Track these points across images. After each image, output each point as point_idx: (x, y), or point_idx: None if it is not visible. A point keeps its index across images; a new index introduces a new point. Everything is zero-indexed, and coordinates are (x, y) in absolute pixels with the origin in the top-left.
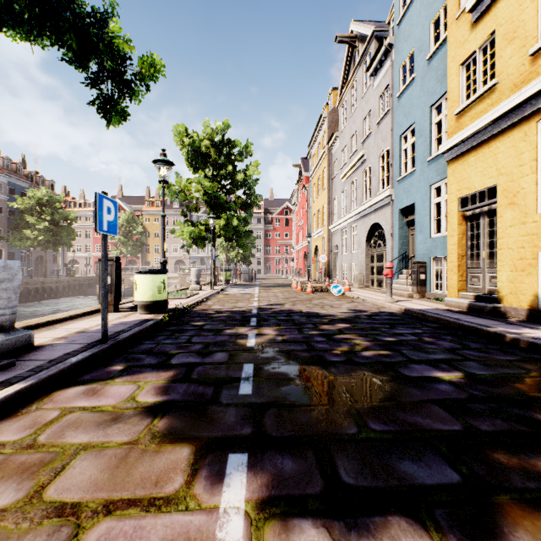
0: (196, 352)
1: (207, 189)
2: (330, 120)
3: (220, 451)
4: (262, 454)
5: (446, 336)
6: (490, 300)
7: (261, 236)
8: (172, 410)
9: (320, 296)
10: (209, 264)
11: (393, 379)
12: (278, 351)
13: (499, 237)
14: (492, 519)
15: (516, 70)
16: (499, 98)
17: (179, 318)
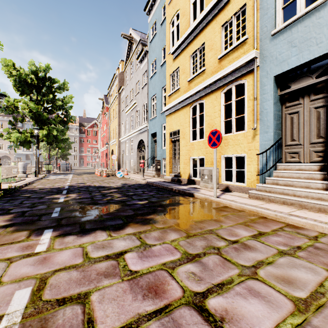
0: (27, 207)
1: (32, 109)
2: (120, 78)
3: (41, 230)
4: (59, 228)
5: (155, 190)
6: (178, 176)
7: (77, 141)
8: (16, 225)
9: (110, 178)
10: (33, 159)
11: (122, 205)
12: (75, 202)
13: (180, 150)
14: (124, 226)
15: (185, 85)
16: (180, 94)
17: (12, 193)
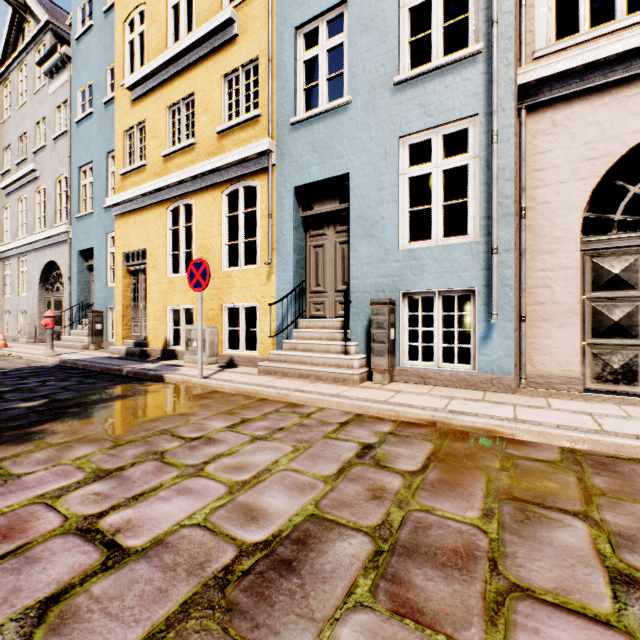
0: None
1: None
2: None
3: None
4: None
5: (77, 378)
6: (144, 345)
7: None
8: None
9: None
10: None
11: None
12: None
13: (148, 292)
14: None
15: (157, 162)
16: (148, 178)
17: None
